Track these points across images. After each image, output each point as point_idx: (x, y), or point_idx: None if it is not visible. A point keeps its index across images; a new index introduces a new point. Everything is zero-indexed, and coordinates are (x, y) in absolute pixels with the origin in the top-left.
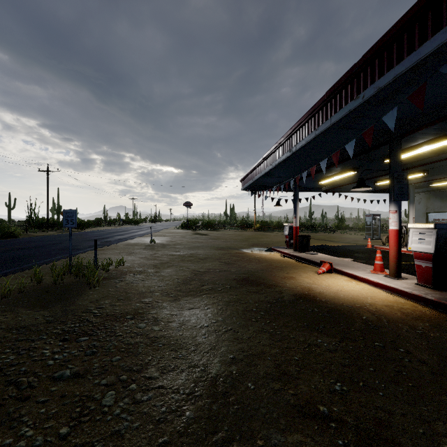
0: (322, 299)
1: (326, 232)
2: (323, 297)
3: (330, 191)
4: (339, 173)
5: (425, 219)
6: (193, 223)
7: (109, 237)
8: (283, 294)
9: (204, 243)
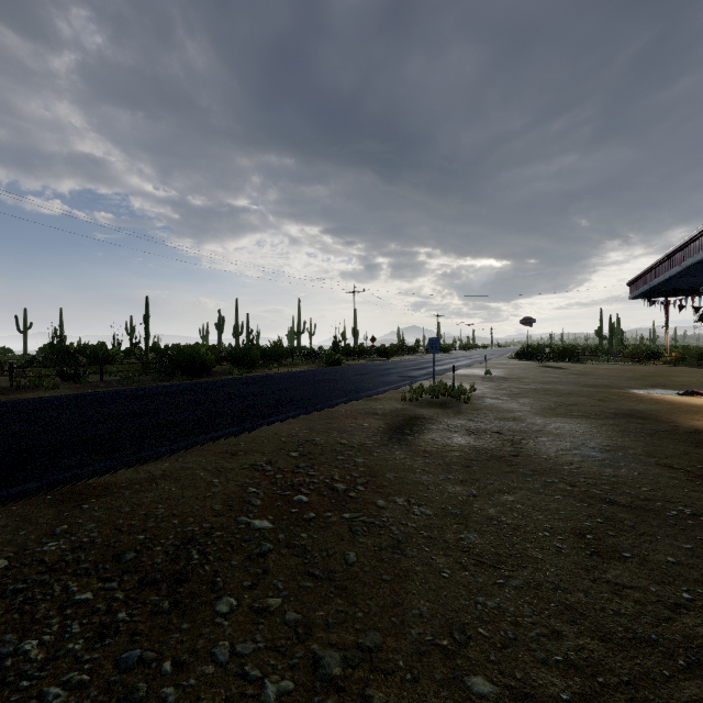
0: None
1: None
2: None
3: None
4: None
5: None
6: (536, 351)
7: (430, 367)
8: (678, 427)
9: (563, 378)
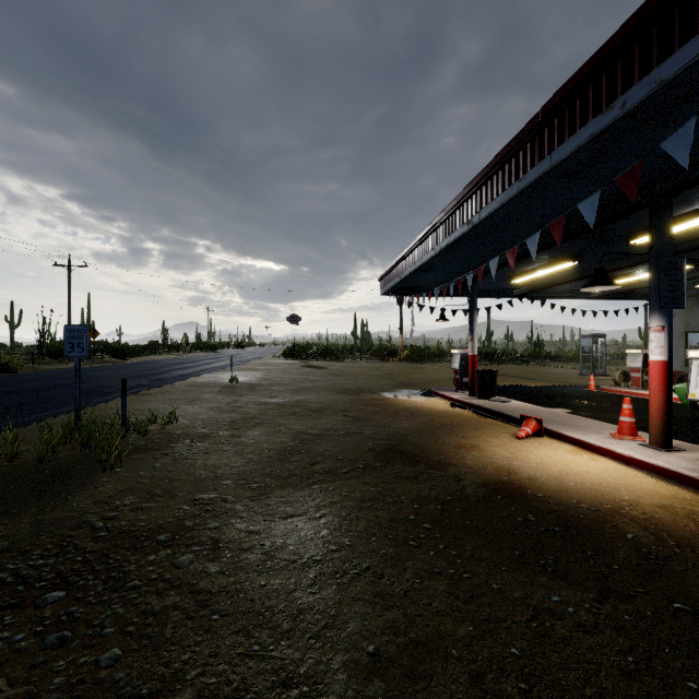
0: (537, 494)
1: (515, 364)
2: (539, 489)
3: (527, 297)
4: (547, 265)
5: (684, 343)
6: (303, 350)
7: (164, 373)
8: (463, 482)
9: (320, 382)
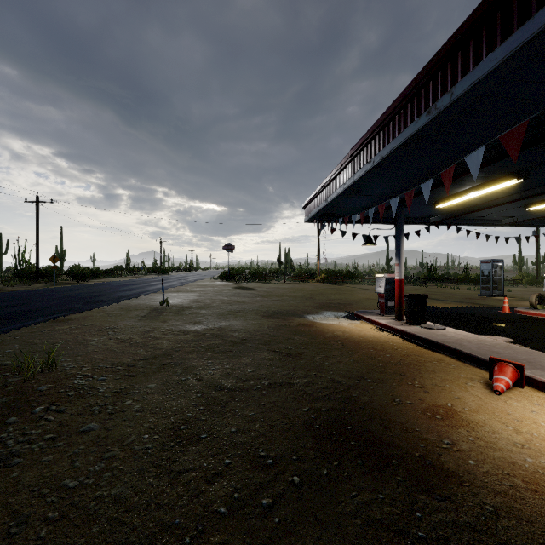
0: None
1: (415, 285)
2: None
3: (443, 223)
4: (482, 185)
5: None
6: (237, 273)
7: (105, 294)
8: None
9: (248, 304)
